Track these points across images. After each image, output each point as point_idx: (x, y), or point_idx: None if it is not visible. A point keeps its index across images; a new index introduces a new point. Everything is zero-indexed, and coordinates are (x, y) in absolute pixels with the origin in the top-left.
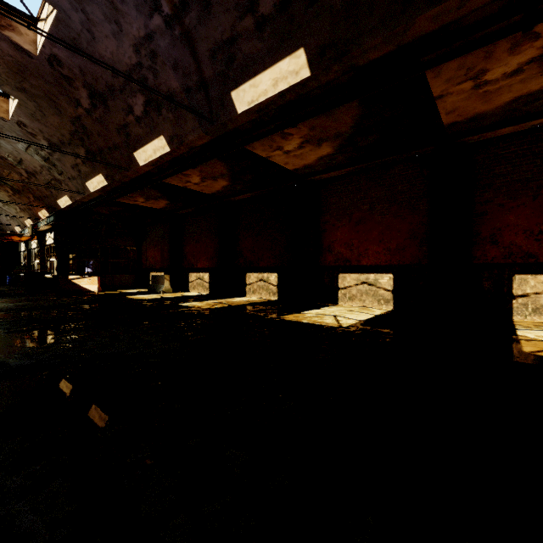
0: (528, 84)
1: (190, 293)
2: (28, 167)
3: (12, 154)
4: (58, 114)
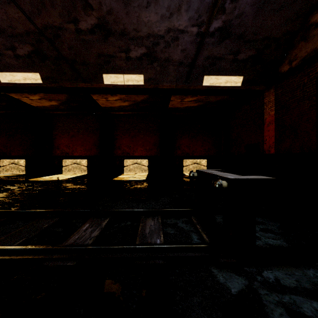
0: (121, 103)
1: None
2: None
3: None
4: None
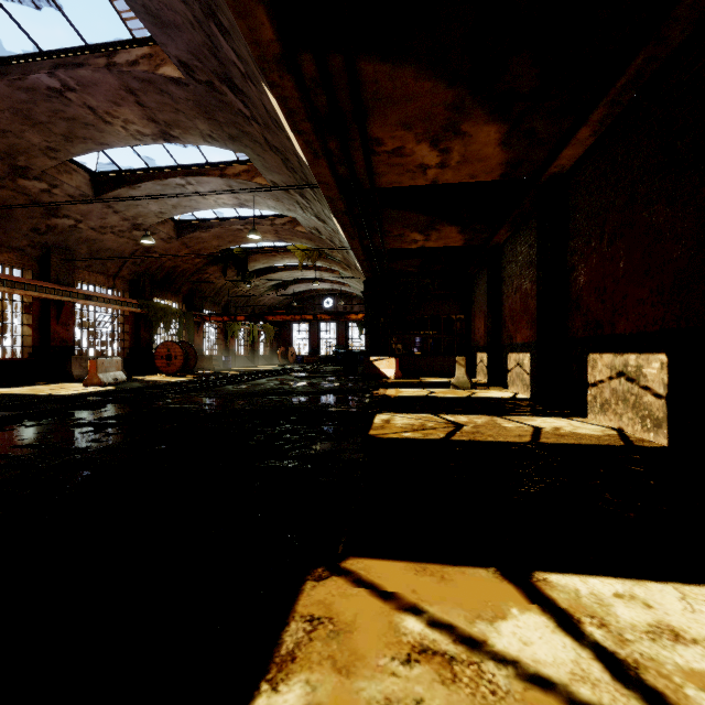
0: None
1: (500, 391)
2: (325, 235)
3: (309, 225)
4: (264, 149)
